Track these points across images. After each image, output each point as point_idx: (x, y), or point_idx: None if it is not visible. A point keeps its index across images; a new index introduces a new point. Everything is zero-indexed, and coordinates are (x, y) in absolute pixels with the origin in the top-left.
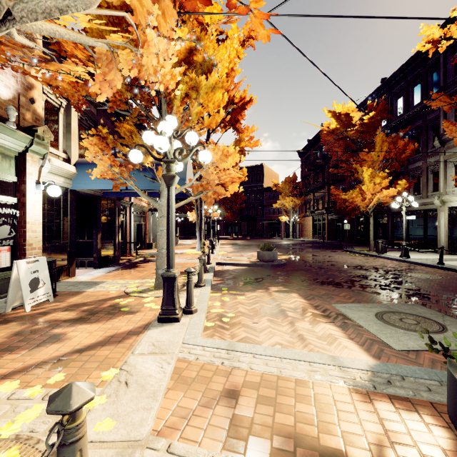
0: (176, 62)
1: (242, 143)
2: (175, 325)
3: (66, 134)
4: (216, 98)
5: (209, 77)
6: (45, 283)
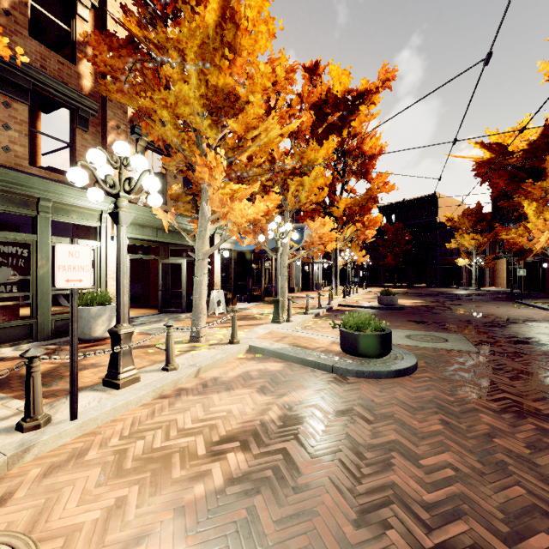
0: (287, 174)
1: (373, 191)
2: (278, 324)
3: None
4: (319, 184)
5: (310, 175)
6: (223, 303)
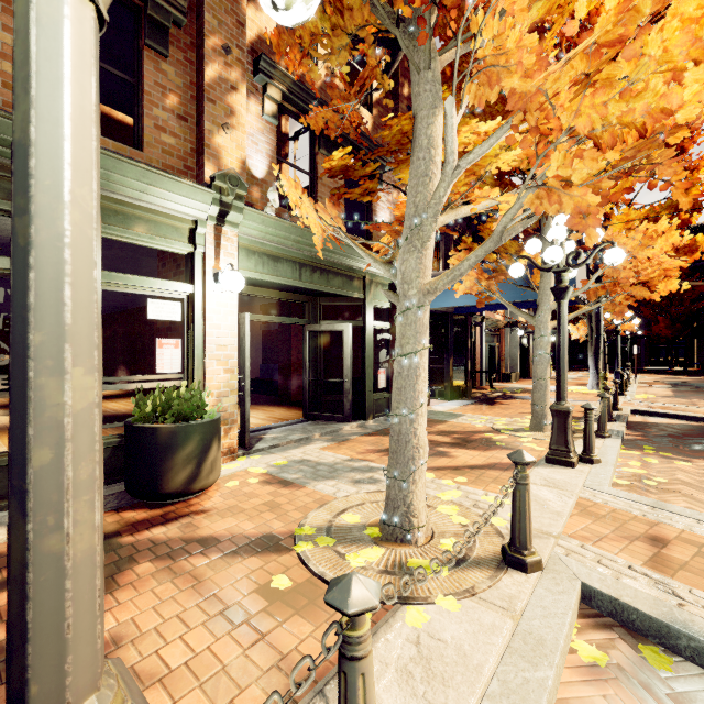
0: None
1: (693, 189)
2: (569, 469)
3: None
4: None
5: None
6: None
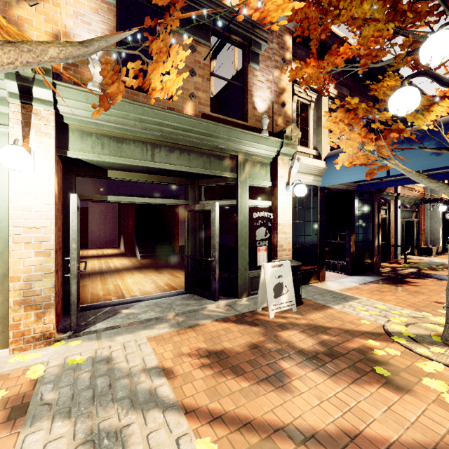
0: None
1: None
2: None
3: (316, 130)
4: None
5: None
6: (288, 289)
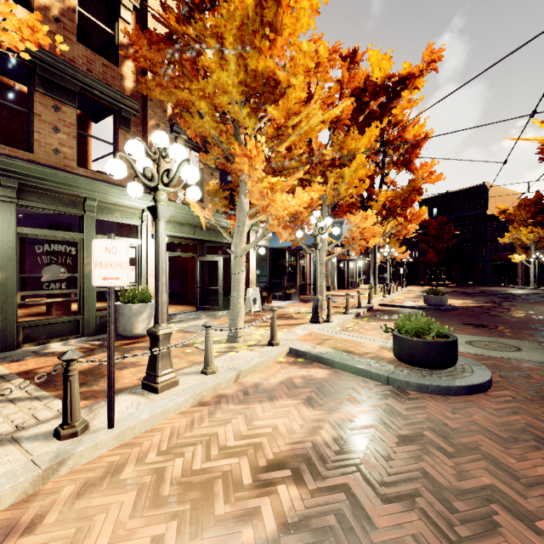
0: (325, 166)
1: (417, 182)
2: (317, 324)
3: None
4: (360, 175)
5: (350, 166)
6: (258, 301)
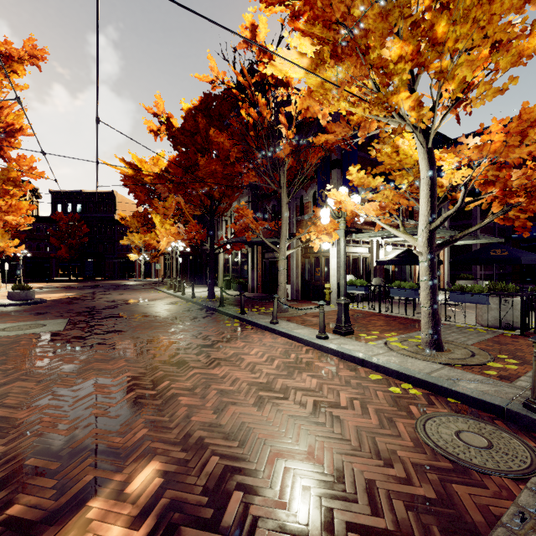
0: None
1: (13, 173)
2: None
3: None
4: None
5: None
6: None
